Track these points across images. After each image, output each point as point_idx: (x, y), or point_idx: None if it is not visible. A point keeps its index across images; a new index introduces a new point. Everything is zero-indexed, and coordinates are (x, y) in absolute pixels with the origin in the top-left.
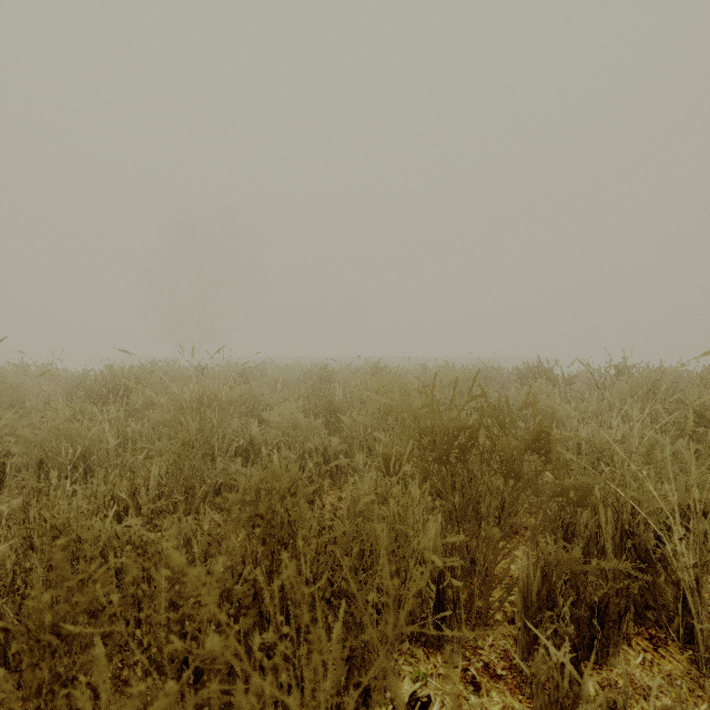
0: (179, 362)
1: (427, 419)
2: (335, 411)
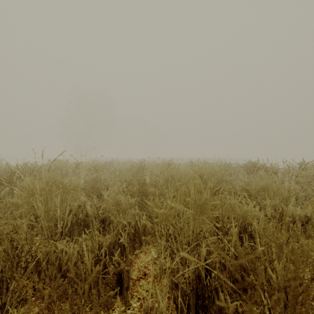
0: (67, 160)
1: (210, 205)
2: (144, 192)
